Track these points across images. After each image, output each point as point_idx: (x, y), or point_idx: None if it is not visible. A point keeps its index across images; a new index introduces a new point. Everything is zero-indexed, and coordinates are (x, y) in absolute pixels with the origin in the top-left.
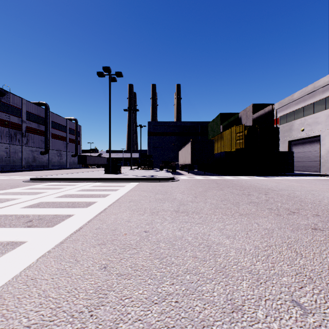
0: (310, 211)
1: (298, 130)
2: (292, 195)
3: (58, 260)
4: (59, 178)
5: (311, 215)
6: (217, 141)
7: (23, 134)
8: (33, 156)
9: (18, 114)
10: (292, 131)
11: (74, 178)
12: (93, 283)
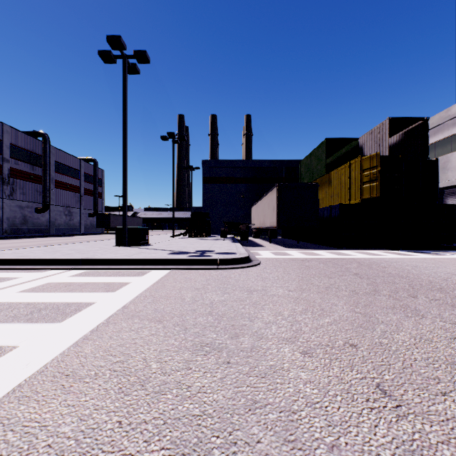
0: None
1: None
2: None
3: None
4: None
5: None
6: (319, 188)
7: (5, 180)
8: (23, 215)
9: None
10: (448, 172)
11: (25, 260)
12: None
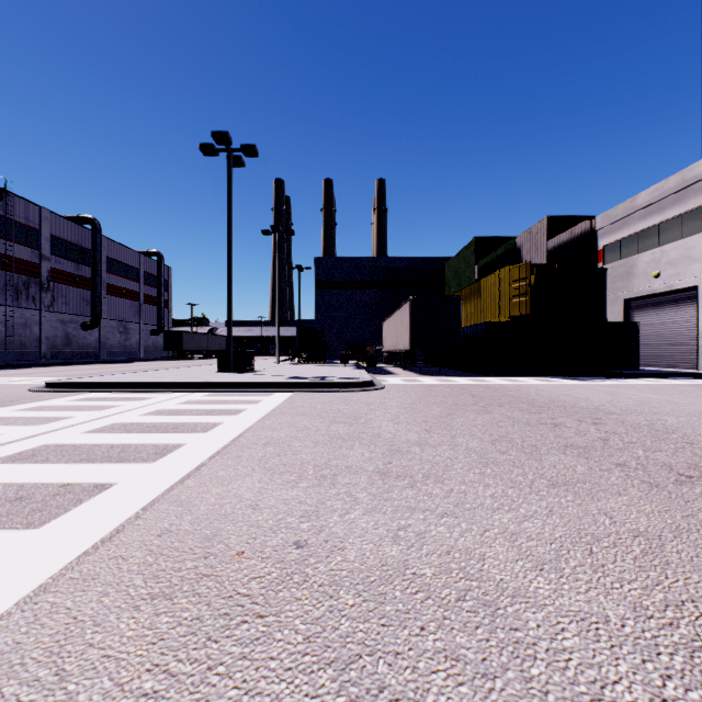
0: None
1: (646, 275)
2: (660, 426)
3: None
4: (112, 383)
5: None
6: (468, 299)
7: (44, 285)
8: (66, 333)
9: (33, 241)
10: (633, 279)
11: (145, 383)
12: None
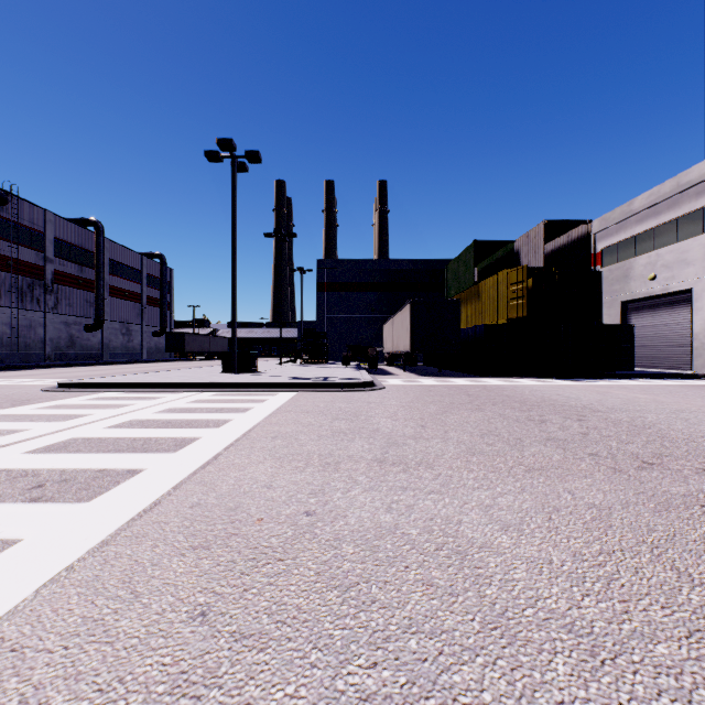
0: (687, 460)
1: (643, 278)
2: (639, 422)
3: (89, 592)
4: (122, 383)
5: (691, 470)
6: (467, 301)
7: (48, 287)
8: (70, 335)
9: (37, 244)
10: (630, 281)
11: (154, 383)
12: (168, 662)
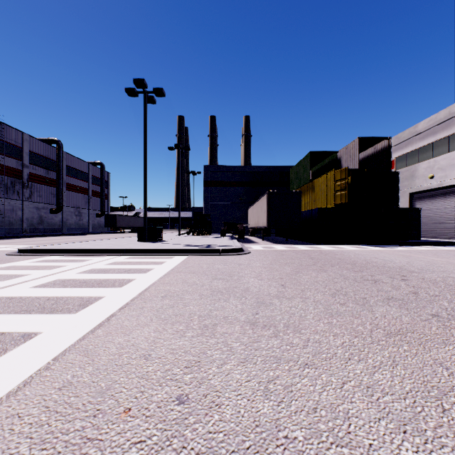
0: None
1: (424, 177)
2: (451, 282)
3: None
4: (63, 249)
5: None
6: (305, 193)
7: (25, 184)
8: (40, 216)
9: (17, 155)
10: (415, 179)
11: (86, 249)
12: None
